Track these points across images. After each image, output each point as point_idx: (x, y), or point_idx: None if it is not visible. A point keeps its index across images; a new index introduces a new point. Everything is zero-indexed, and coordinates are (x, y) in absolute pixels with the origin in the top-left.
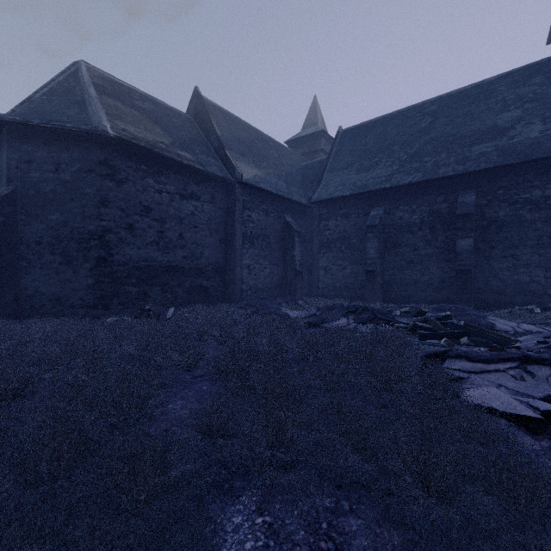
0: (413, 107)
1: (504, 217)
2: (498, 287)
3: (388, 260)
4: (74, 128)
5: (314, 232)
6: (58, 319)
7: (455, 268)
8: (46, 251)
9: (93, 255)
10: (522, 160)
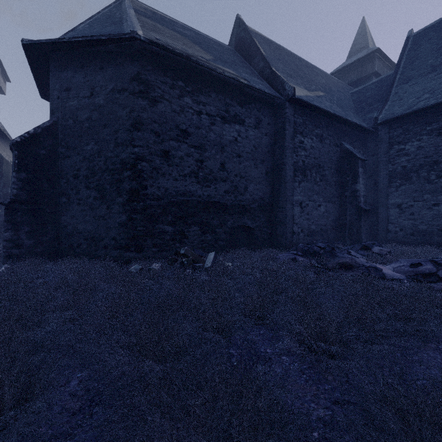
0: None
1: None
2: None
3: None
4: (103, 36)
5: (381, 161)
6: (90, 261)
7: None
8: (83, 185)
9: (125, 187)
10: None
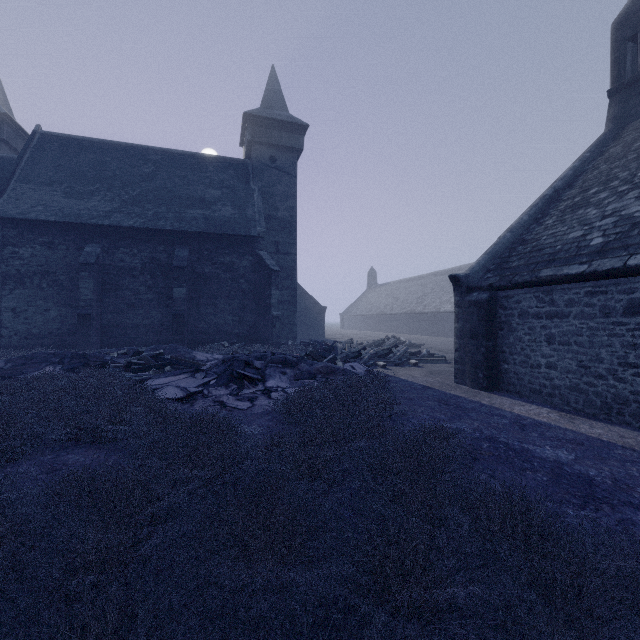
0: (137, 146)
1: (209, 273)
2: (205, 329)
3: (108, 303)
4: None
5: None
6: None
7: (172, 312)
8: None
9: None
10: (219, 232)
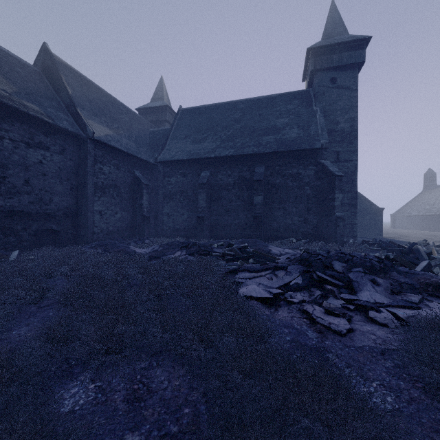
0: (230, 102)
1: (279, 183)
2: (276, 227)
3: (213, 209)
4: None
5: (160, 186)
6: None
7: (253, 215)
8: None
9: None
10: (287, 150)
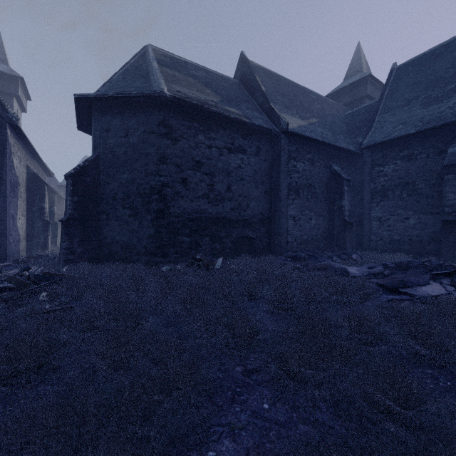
0: None
1: None
2: None
3: None
4: (138, 94)
5: (365, 180)
6: (127, 265)
7: None
8: (120, 206)
9: (153, 208)
10: None
